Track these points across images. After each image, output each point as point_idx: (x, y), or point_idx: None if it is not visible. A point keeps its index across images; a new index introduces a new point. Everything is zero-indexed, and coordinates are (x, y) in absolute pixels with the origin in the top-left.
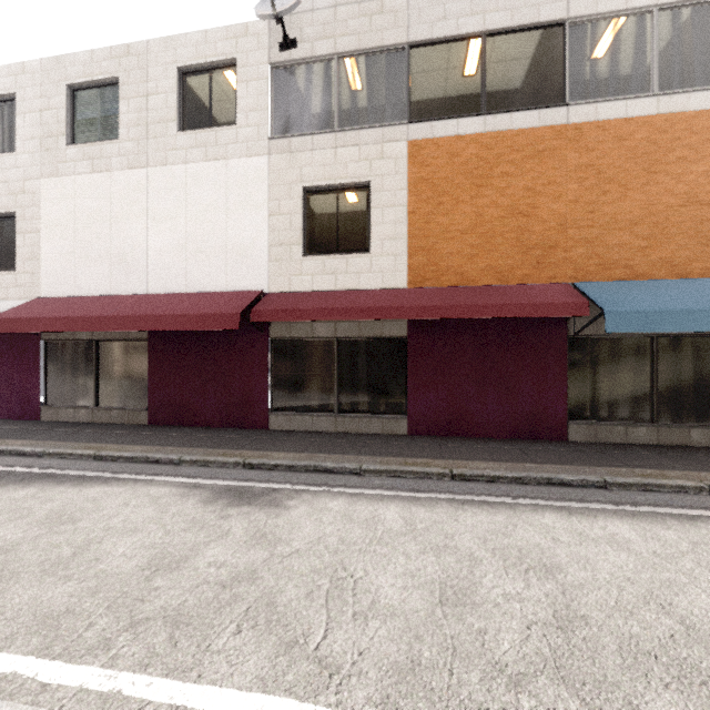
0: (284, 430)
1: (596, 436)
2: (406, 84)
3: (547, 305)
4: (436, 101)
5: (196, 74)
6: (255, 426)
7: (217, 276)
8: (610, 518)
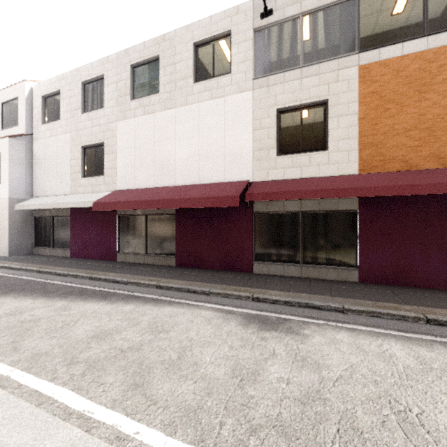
0: (263, 274)
1: None
2: (357, 24)
3: None
4: (382, 33)
5: (204, 45)
6: (243, 270)
7: (219, 173)
8: None
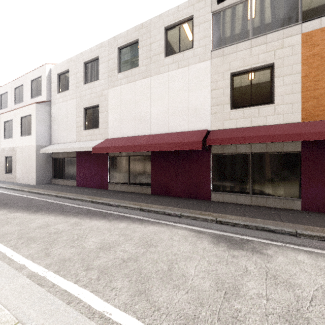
0: (219, 202)
1: None
2: (300, 0)
3: None
4: (323, 4)
5: (172, 28)
6: (203, 198)
7: (184, 124)
8: None
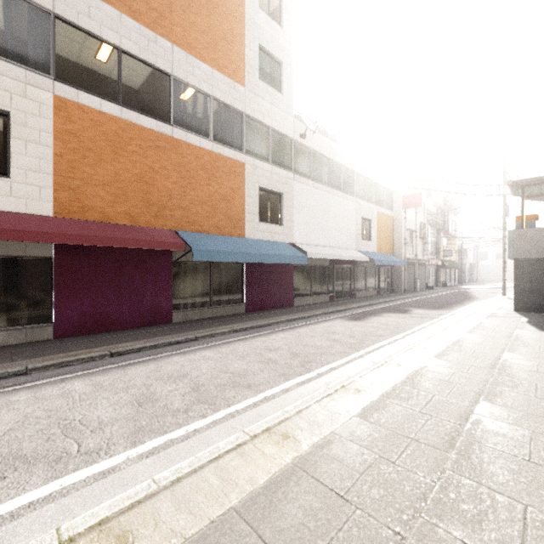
0: None
1: (186, 317)
2: (52, 46)
3: (164, 243)
4: (81, 75)
5: None
6: None
7: None
8: (201, 351)
